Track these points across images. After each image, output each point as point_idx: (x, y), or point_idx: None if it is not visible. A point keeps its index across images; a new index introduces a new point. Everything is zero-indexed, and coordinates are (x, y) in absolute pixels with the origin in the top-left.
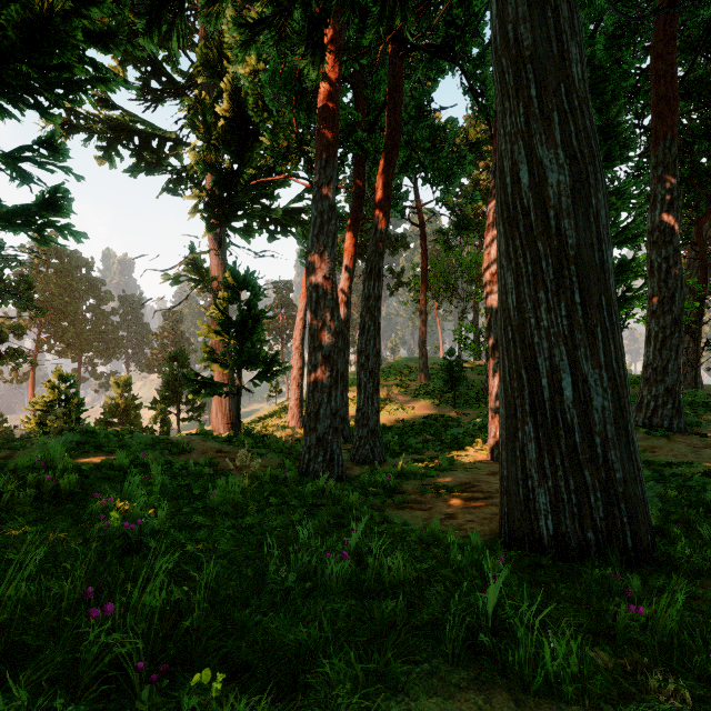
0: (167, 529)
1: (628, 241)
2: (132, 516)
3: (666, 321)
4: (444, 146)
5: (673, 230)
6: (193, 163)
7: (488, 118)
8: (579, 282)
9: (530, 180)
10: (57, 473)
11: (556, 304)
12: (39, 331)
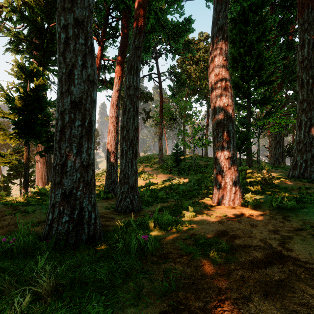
0: None
1: (270, 83)
2: None
3: (311, 114)
4: None
5: None
6: (9, 9)
7: None
8: None
9: None
10: None
11: None
12: None
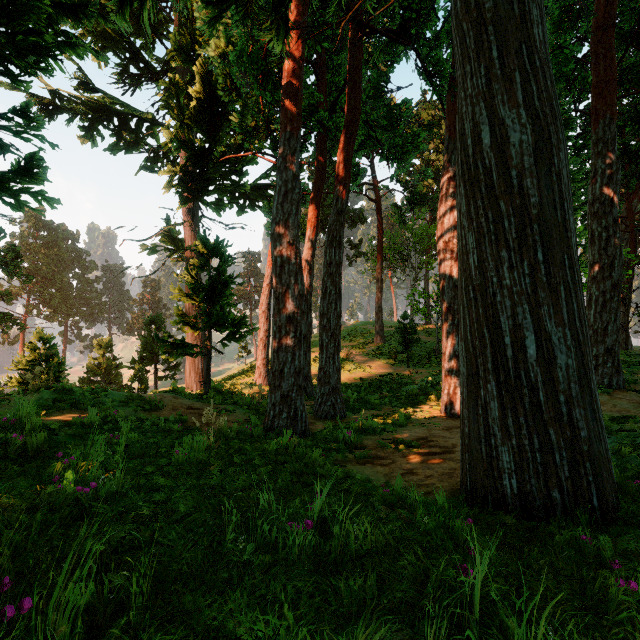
0: (125, 491)
1: None
2: (88, 478)
3: (605, 286)
4: (400, 123)
5: (613, 201)
6: (168, 141)
7: (441, 97)
8: (542, 241)
9: (492, 140)
10: (24, 431)
11: (518, 263)
12: (28, 297)
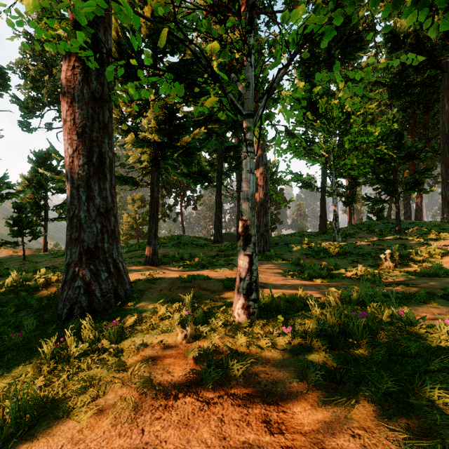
0: None
1: None
2: None
3: None
4: None
5: None
6: None
7: None
8: None
9: (444, 194)
10: None
11: (447, 208)
12: None
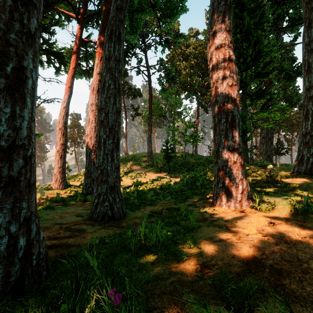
0: None
1: (266, 75)
2: None
3: None
4: None
5: None
6: None
7: None
8: None
9: None
10: None
11: None
12: None
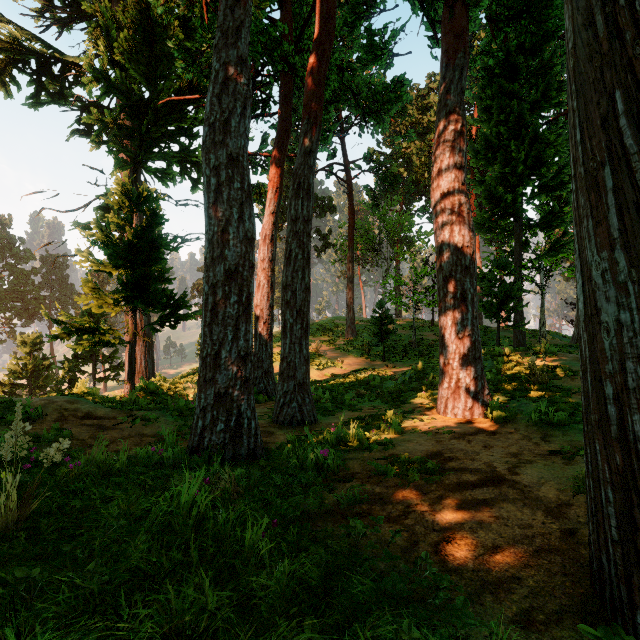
0: None
1: (560, 187)
2: None
3: None
4: (384, 52)
5: None
6: (91, 78)
7: (433, 23)
8: None
9: None
10: None
11: None
12: None
